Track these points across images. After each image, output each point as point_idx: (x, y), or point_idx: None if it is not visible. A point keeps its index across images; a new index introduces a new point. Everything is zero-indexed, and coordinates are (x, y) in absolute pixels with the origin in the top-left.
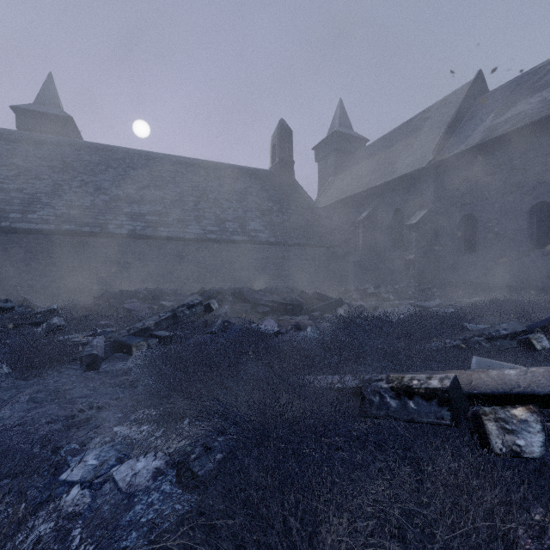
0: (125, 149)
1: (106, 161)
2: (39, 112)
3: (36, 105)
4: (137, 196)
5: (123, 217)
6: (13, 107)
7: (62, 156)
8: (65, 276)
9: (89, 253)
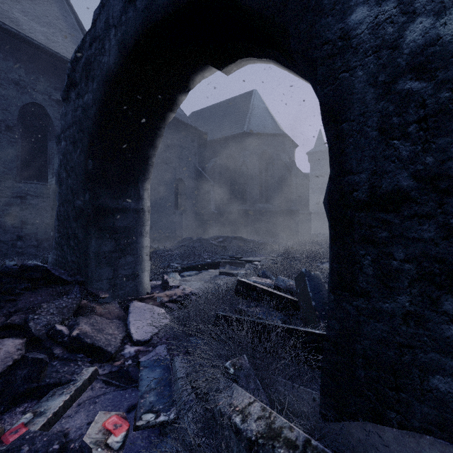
0: None
1: None
2: (316, 151)
3: (315, 148)
4: None
5: None
6: (307, 153)
7: None
8: None
9: None
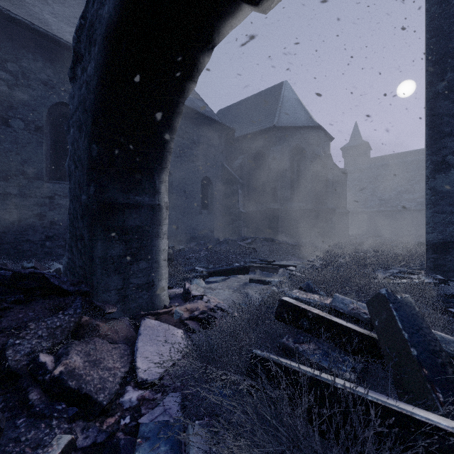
0: (402, 161)
1: (392, 172)
2: (351, 146)
3: (350, 142)
4: (411, 189)
5: (404, 201)
6: (341, 148)
7: (372, 175)
8: (380, 228)
9: (389, 219)
